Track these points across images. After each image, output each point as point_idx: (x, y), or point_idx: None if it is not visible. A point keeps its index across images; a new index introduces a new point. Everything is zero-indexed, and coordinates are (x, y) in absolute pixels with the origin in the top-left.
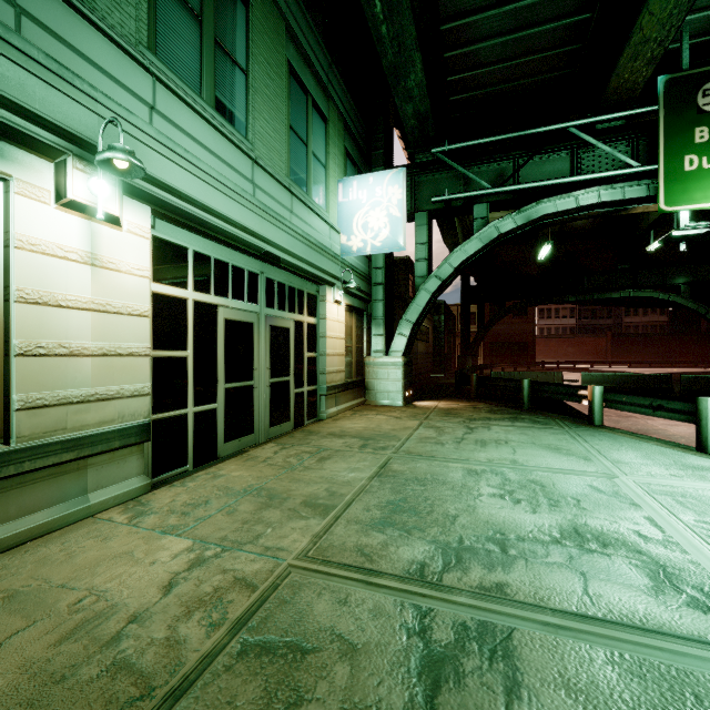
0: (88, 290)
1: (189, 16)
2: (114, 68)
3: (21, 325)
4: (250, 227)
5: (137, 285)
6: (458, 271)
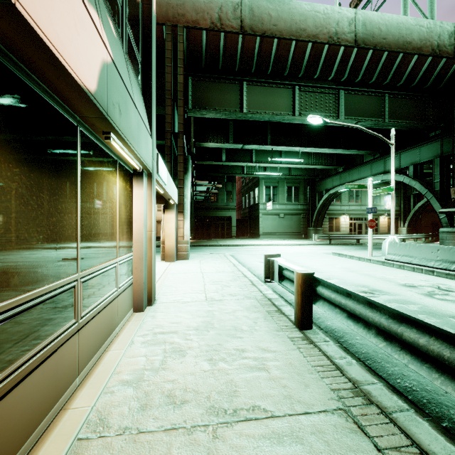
0: (344, 223)
1: (352, 196)
2: (346, 207)
3: (341, 226)
4: (360, 213)
5: (347, 222)
6: (422, 207)
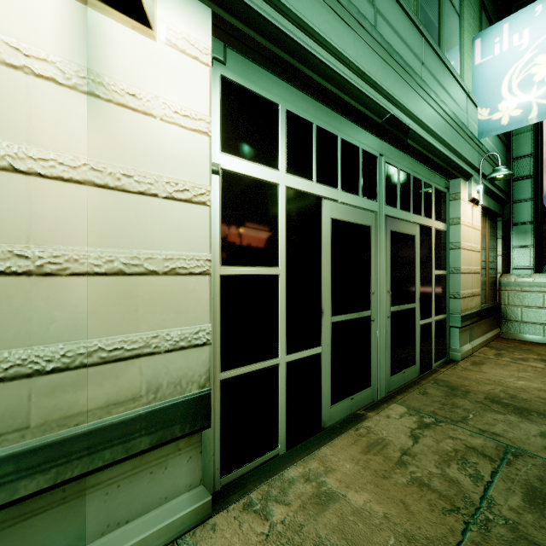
0: (80, 142)
1: None
2: None
3: None
4: (369, 74)
5: (184, 146)
6: None
